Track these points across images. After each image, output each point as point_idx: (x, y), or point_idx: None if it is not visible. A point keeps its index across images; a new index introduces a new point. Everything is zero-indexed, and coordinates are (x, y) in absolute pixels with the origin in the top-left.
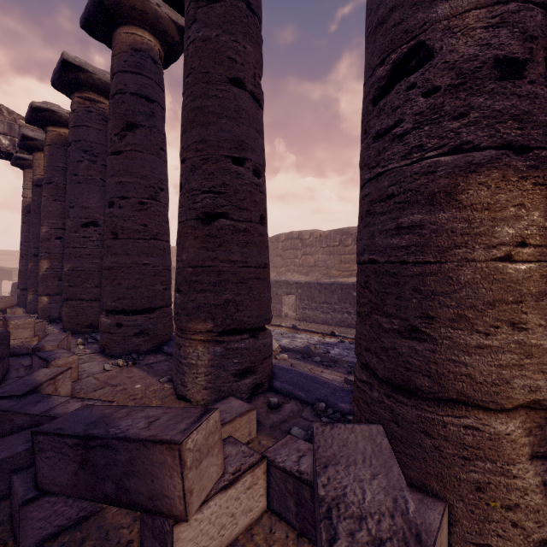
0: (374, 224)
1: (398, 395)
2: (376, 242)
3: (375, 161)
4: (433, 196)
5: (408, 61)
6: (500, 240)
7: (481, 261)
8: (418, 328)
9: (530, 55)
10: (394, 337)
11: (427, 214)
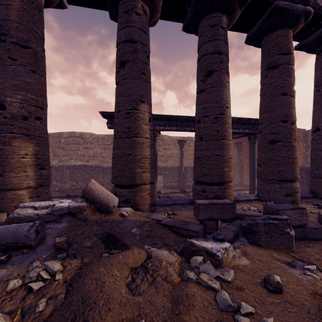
0: None
1: None
2: None
3: None
4: (5, 142)
5: (2, 105)
6: (21, 154)
7: (16, 158)
8: (1, 174)
9: (30, 116)
10: None
11: (4, 147)
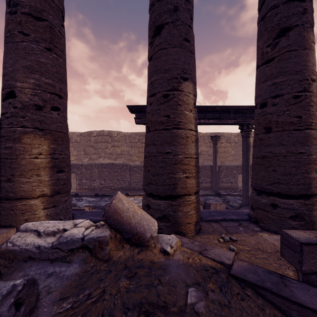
0: (0, 145)
1: (5, 201)
2: (0, 151)
3: (1, 122)
4: (15, 139)
5: (12, 93)
6: (33, 153)
7: (28, 158)
8: (10, 179)
9: (44, 105)
10: (4, 182)
11: (13, 144)
